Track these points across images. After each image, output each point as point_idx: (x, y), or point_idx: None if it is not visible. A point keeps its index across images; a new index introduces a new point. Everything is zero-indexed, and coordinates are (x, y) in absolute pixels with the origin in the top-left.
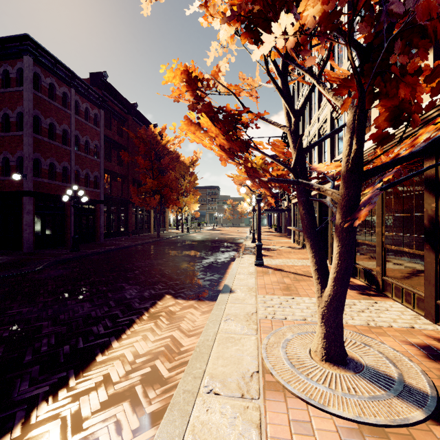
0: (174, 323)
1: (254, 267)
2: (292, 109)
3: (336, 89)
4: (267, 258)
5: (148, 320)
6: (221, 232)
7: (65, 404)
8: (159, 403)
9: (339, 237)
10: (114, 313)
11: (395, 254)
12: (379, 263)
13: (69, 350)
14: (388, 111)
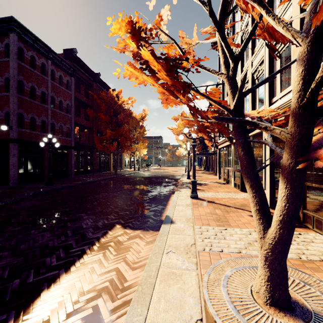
0: (121, 254)
1: (190, 199)
2: (231, 54)
3: None
4: (199, 191)
5: (98, 250)
6: (164, 170)
7: None
8: None
9: (287, 178)
10: (69, 242)
11: (316, 190)
12: None
13: (18, 285)
14: None
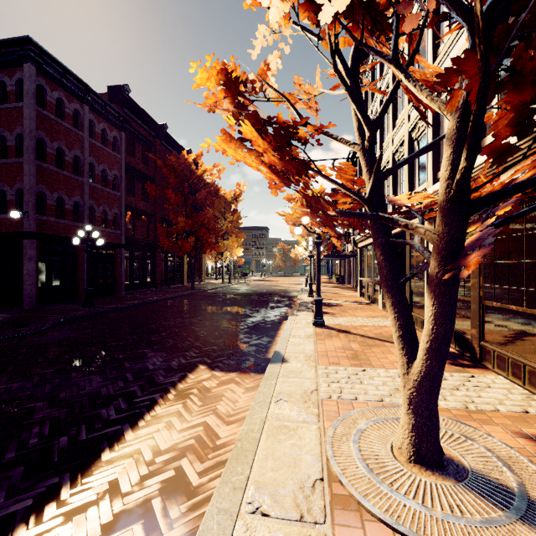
0: (209, 404)
1: (312, 327)
2: (366, 119)
3: (442, 75)
4: (328, 316)
5: (175, 399)
6: (270, 282)
7: (52, 528)
8: (184, 527)
9: (434, 293)
10: (131, 390)
11: (498, 312)
12: (475, 324)
13: (67, 443)
14: (514, 111)
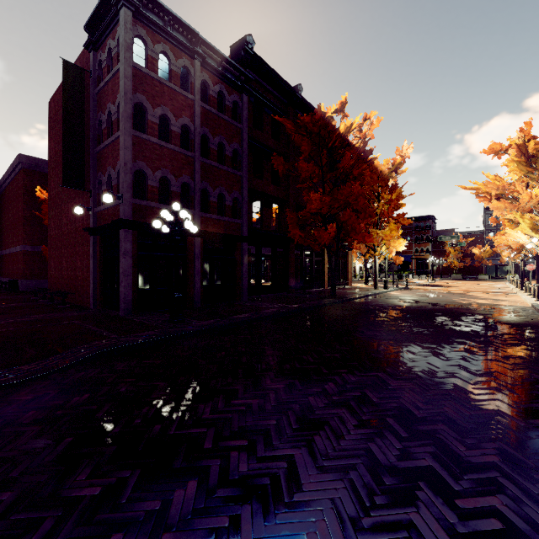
0: None
1: None
2: None
3: None
4: None
5: None
6: (449, 289)
7: None
8: None
9: None
10: None
11: None
12: None
13: None
14: None
